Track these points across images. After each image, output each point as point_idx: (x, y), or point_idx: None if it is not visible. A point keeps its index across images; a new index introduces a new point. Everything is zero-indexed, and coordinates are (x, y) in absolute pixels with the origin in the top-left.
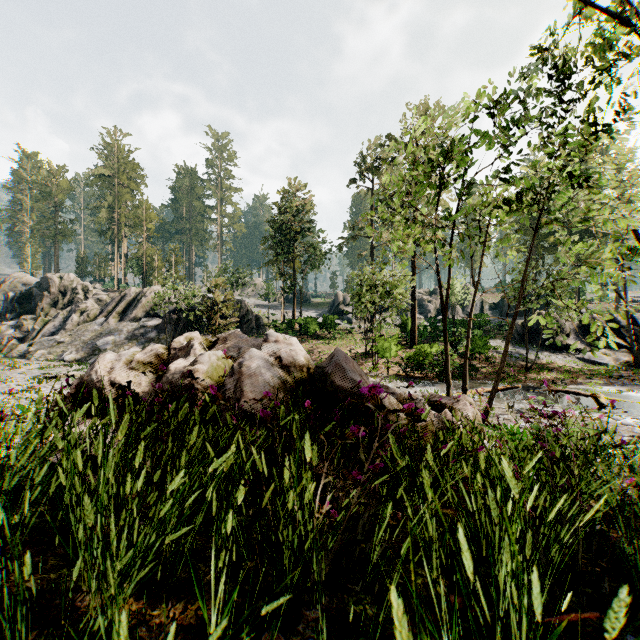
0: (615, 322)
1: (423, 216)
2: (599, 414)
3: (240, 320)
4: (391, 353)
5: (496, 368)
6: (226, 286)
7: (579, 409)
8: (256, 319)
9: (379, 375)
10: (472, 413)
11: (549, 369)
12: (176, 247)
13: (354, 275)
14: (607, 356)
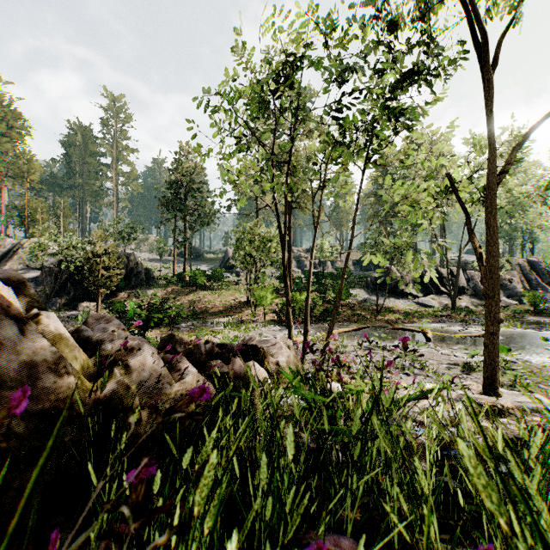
0: (440, 274)
1: (297, 182)
2: (427, 346)
3: (129, 272)
4: (267, 301)
5: (354, 312)
6: (111, 238)
7: (412, 343)
8: (146, 272)
9: (257, 321)
10: (288, 357)
11: (394, 311)
12: (64, 200)
13: (235, 231)
14: (434, 300)
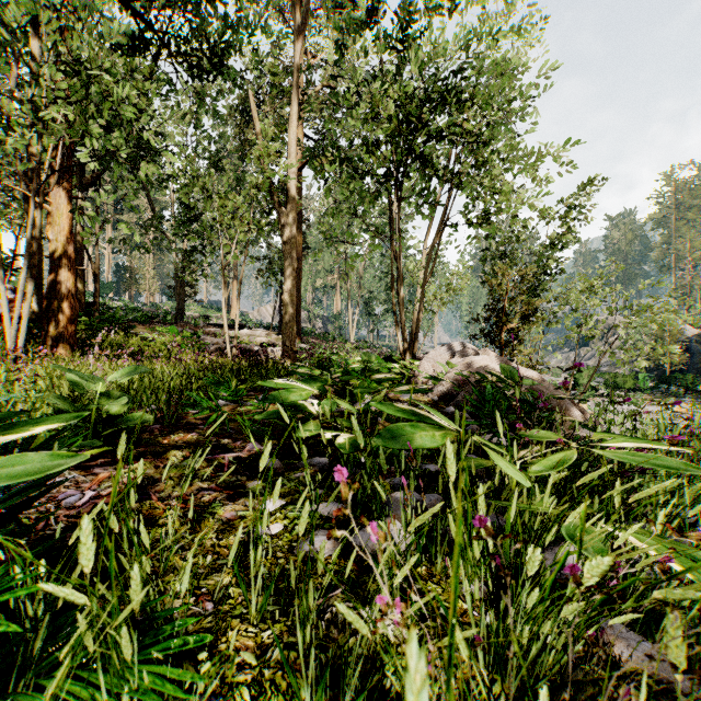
0: None
1: None
2: None
3: None
4: None
5: None
6: None
7: None
8: None
9: None
10: None
11: None
12: None
13: None
14: None
